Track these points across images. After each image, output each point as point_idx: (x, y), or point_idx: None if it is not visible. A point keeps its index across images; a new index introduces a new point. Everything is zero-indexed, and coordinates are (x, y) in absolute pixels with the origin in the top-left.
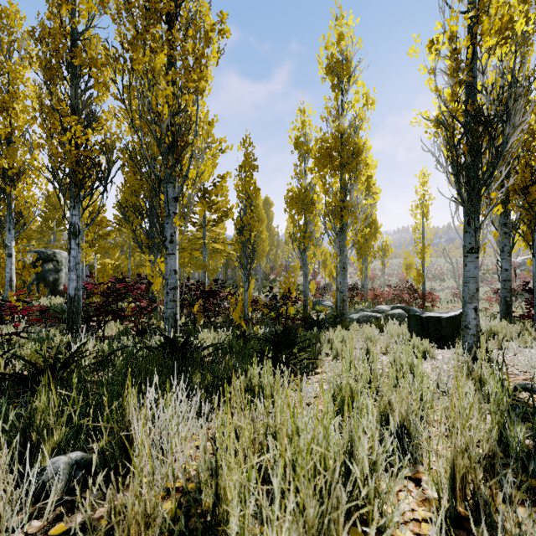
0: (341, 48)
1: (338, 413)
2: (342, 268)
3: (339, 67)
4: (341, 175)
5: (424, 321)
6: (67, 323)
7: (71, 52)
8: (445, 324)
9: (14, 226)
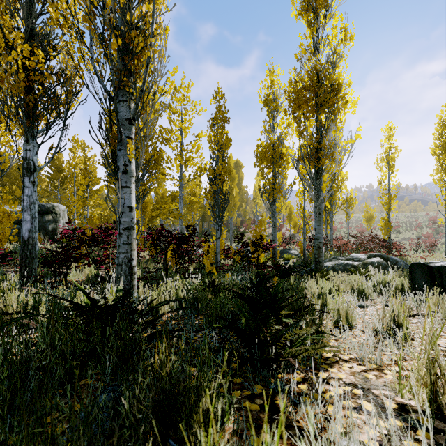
0: None
1: None
2: (317, 214)
3: None
4: (316, 117)
5: (435, 271)
6: (20, 268)
7: None
8: None
9: None
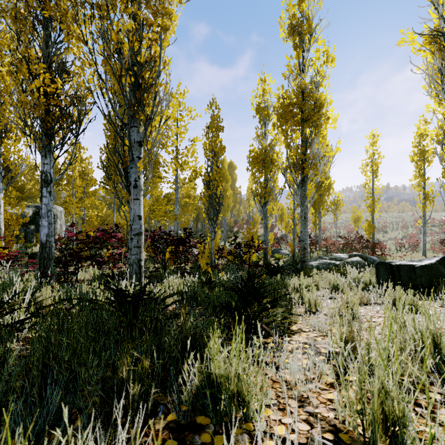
0: (302, 9)
1: (370, 444)
2: (303, 218)
3: (301, 25)
4: (302, 130)
5: (395, 269)
6: (39, 268)
7: (41, 4)
8: (421, 273)
9: (2, 179)
